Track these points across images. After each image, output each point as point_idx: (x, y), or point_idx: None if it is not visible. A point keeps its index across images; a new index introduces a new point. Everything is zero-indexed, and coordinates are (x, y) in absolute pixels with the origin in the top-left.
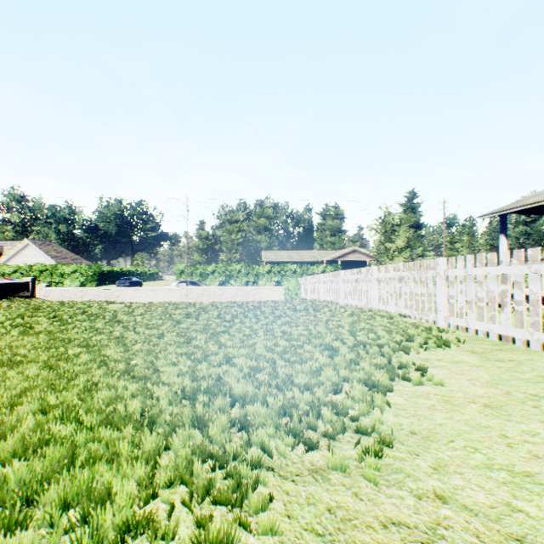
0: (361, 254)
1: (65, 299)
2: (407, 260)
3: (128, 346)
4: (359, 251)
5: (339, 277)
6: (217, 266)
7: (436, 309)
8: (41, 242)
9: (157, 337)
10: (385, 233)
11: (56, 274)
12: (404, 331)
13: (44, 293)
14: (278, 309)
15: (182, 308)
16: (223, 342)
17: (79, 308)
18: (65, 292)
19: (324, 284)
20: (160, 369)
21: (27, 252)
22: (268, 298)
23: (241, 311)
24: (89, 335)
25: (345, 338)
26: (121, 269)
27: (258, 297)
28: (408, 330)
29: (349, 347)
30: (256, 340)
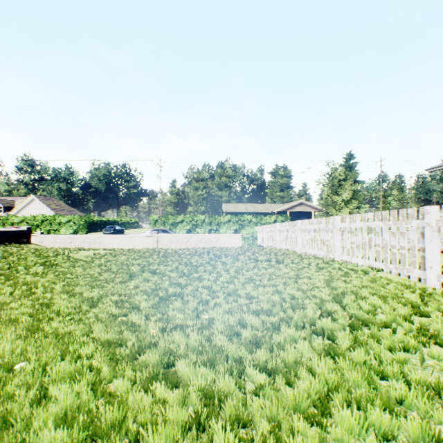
0: (307, 206)
1: (56, 244)
2: (352, 211)
3: (42, 322)
4: (305, 203)
5: (296, 226)
6: (185, 216)
7: (423, 265)
8: (44, 197)
9: (90, 305)
10: (332, 187)
11: (54, 223)
12: (401, 297)
13: (39, 239)
14: (239, 260)
15: (145, 256)
16: (171, 317)
17: (45, 257)
18: (57, 239)
19: (280, 233)
20: (50, 387)
21: (33, 205)
22: (228, 244)
23: (201, 262)
24: (13, 299)
25: (332, 310)
26: (108, 219)
27: (219, 243)
28: (406, 295)
29: (344, 327)
30: (214, 312)
